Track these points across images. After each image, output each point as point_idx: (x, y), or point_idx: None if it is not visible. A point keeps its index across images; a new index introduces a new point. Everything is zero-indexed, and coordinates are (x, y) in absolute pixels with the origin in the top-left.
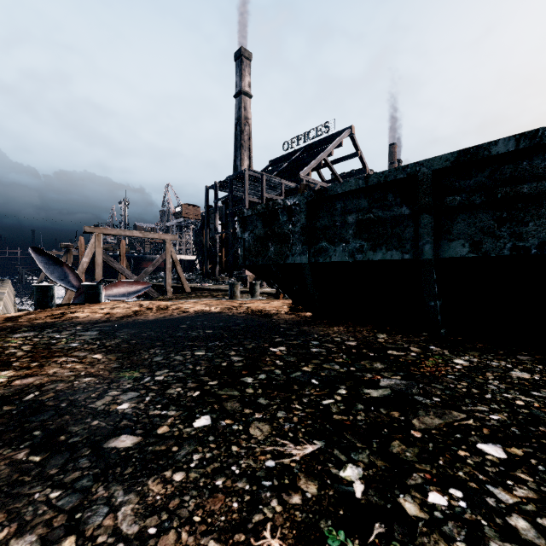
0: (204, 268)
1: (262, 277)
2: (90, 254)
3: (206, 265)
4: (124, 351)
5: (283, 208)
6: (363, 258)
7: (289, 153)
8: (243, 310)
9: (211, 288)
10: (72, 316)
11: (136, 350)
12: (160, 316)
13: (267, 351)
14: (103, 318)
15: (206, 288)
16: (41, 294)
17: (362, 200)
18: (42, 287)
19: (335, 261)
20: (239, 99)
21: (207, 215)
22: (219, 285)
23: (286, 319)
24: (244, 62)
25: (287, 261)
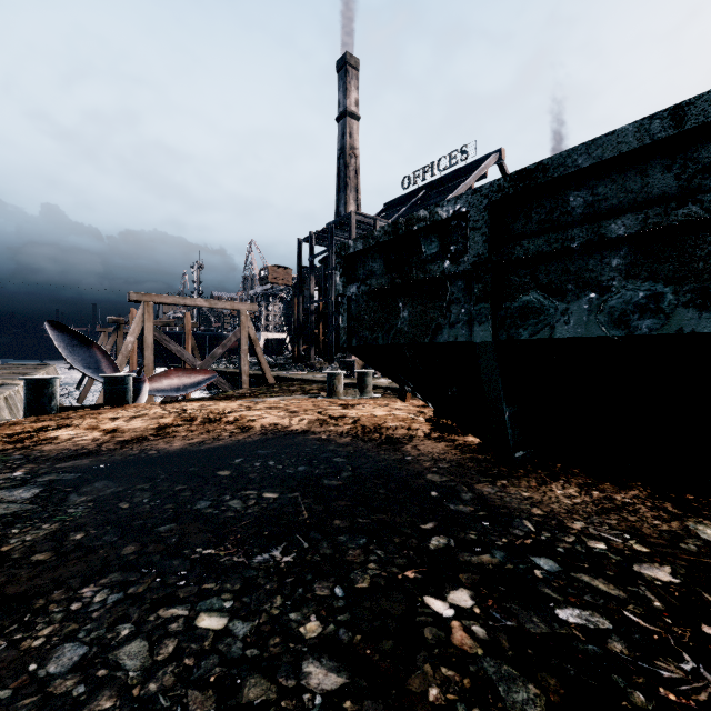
0: (295, 349)
1: (383, 369)
2: (136, 331)
3: (299, 346)
4: (8, 595)
5: (429, 228)
6: (661, 327)
7: (411, 193)
8: (347, 428)
9: (302, 379)
10: (46, 438)
11: (46, 586)
12: (195, 442)
13: (420, 622)
14: (92, 444)
15: (297, 378)
16: (33, 392)
17: (655, 175)
18: (34, 382)
19: (567, 337)
20: (342, 122)
21: (300, 278)
22: (315, 373)
23: (432, 455)
24: (349, 73)
25: (439, 338)
